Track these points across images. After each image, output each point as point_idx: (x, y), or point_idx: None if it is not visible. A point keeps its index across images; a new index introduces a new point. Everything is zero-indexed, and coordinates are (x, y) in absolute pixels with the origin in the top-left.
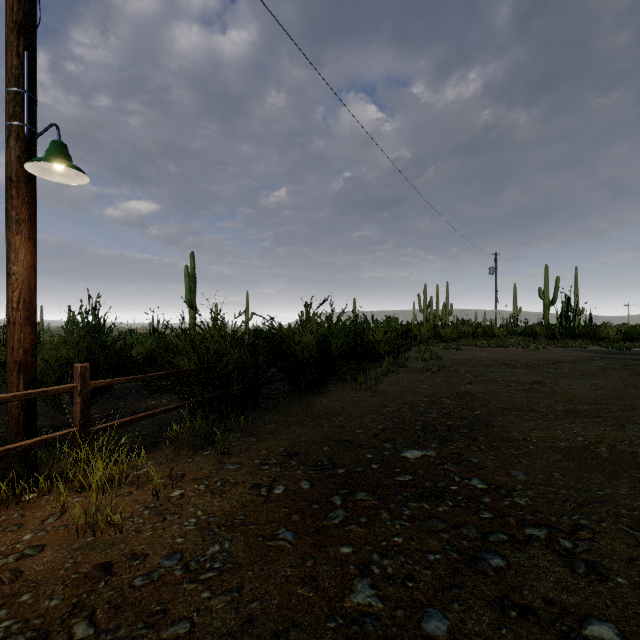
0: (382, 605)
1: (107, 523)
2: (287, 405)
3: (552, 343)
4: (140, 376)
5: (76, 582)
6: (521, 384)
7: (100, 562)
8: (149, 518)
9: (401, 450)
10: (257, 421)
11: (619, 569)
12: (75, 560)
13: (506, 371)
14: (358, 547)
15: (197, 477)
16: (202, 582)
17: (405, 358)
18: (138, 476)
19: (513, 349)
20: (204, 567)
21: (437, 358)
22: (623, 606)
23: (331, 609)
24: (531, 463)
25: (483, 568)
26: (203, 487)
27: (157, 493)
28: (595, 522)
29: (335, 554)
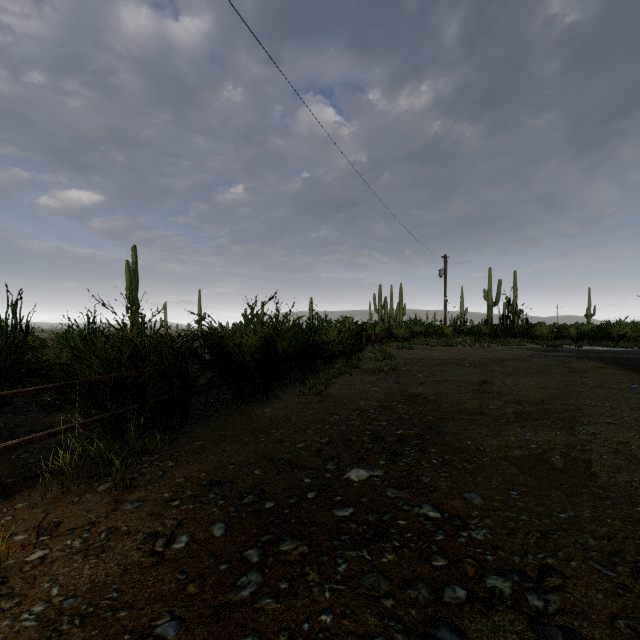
0: None
1: None
2: (224, 416)
3: (495, 341)
4: (9, 392)
5: None
6: (471, 384)
7: None
8: None
9: (345, 470)
10: (183, 438)
11: (602, 637)
12: None
13: (456, 370)
14: (268, 639)
15: (77, 526)
16: None
17: (359, 358)
18: None
19: (461, 348)
20: None
21: (390, 358)
22: None
23: None
24: (486, 480)
25: None
26: (79, 543)
27: None
28: (564, 561)
29: None
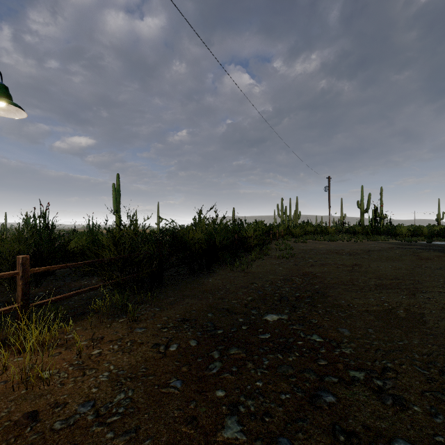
0: (245, 437)
1: (38, 378)
2: (184, 283)
3: (366, 238)
4: (71, 264)
5: (7, 429)
6: (346, 266)
7: (29, 411)
8: (72, 373)
9: (263, 315)
10: (161, 295)
11: (415, 400)
12: (9, 410)
13: (336, 257)
14: (229, 391)
15: (113, 339)
16: (108, 425)
17: (268, 249)
18: (68, 339)
19: (340, 242)
20: (111, 412)
21: (290, 248)
22: (419, 429)
23: (207, 443)
24: (353, 323)
25: (320, 404)
26: (117, 347)
27: (80, 353)
28: (398, 365)
29: (212, 397)
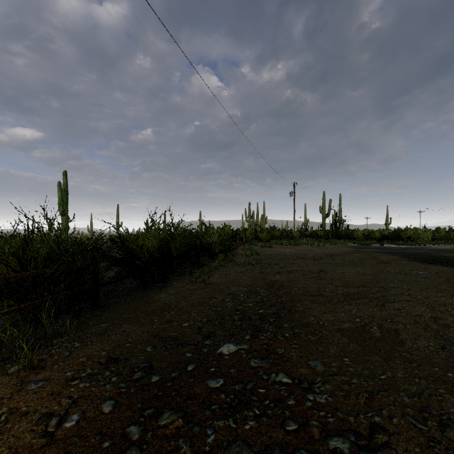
0: None
1: None
2: (128, 301)
3: (327, 242)
4: None
5: None
6: (312, 273)
7: None
8: None
9: (219, 344)
10: (91, 321)
11: None
12: None
13: (302, 263)
14: None
15: None
16: None
17: (234, 255)
18: None
19: (305, 246)
20: None
21: (256, 254)
22: None
23: None
24: (326, 349)
25: None
26: None
27: None
28: (387, 418)
29: None
